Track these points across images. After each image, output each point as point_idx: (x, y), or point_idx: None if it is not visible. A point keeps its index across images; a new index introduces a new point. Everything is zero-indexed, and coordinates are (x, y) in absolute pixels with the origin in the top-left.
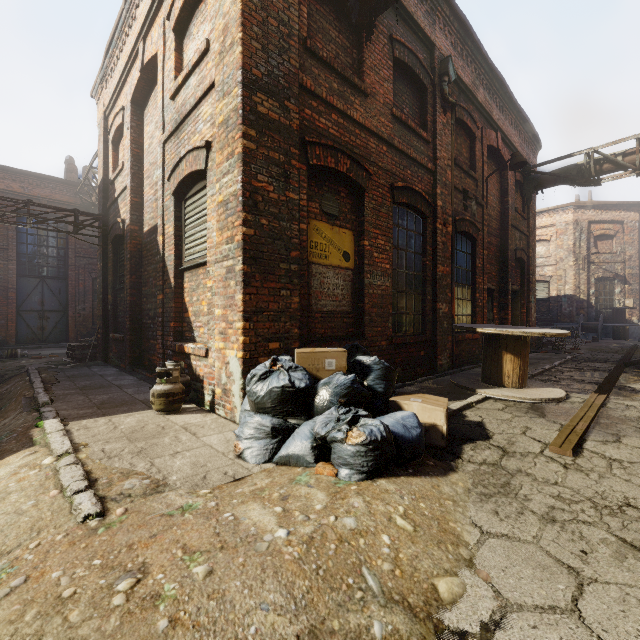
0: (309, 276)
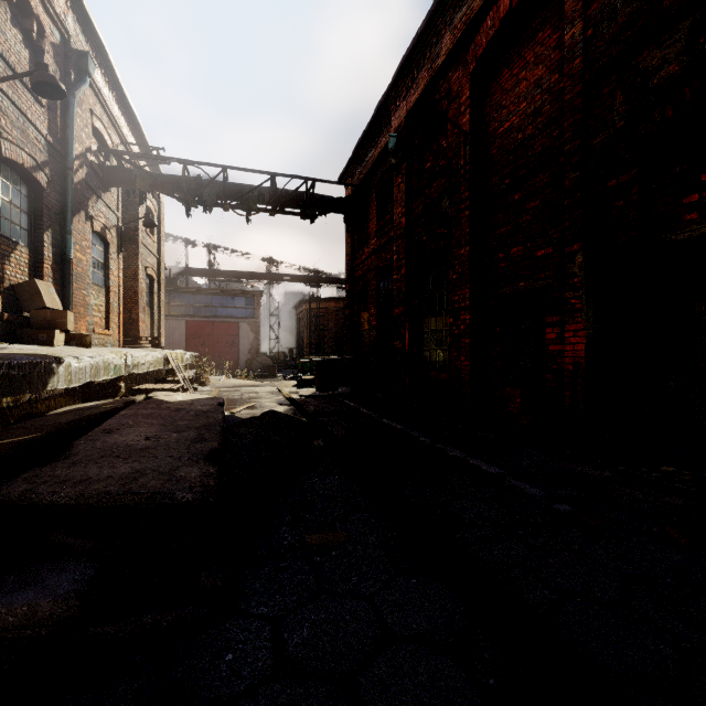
0: (361, 336)
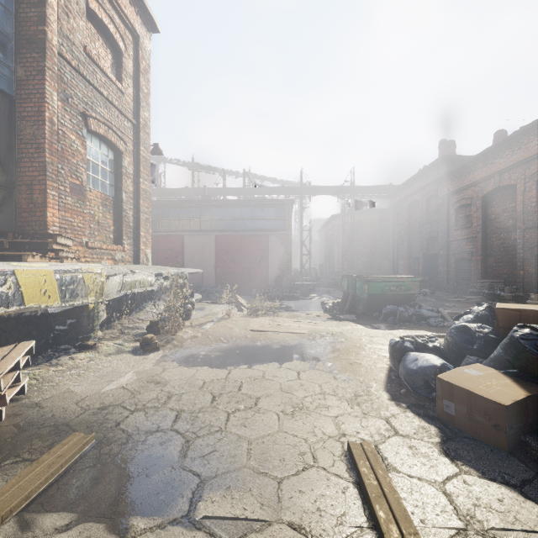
0: None
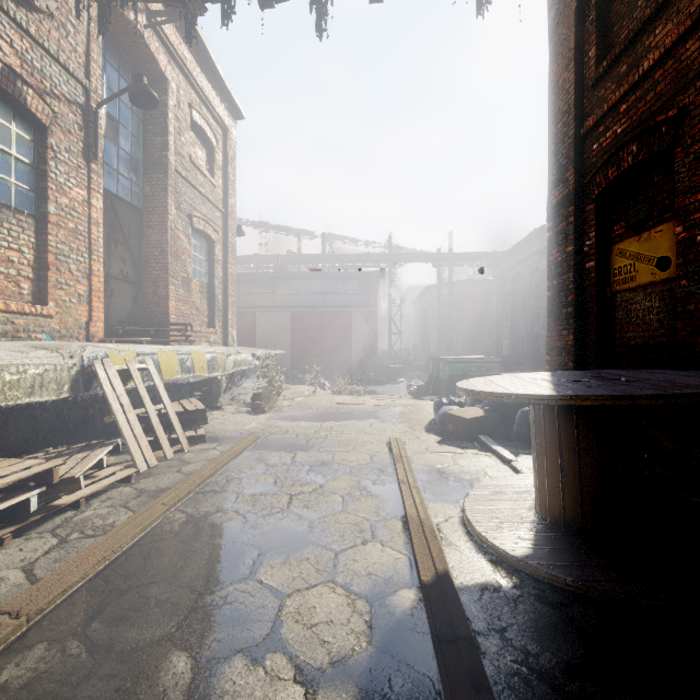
0: (613, 308)
